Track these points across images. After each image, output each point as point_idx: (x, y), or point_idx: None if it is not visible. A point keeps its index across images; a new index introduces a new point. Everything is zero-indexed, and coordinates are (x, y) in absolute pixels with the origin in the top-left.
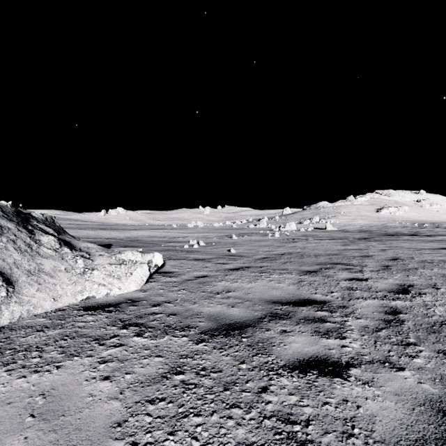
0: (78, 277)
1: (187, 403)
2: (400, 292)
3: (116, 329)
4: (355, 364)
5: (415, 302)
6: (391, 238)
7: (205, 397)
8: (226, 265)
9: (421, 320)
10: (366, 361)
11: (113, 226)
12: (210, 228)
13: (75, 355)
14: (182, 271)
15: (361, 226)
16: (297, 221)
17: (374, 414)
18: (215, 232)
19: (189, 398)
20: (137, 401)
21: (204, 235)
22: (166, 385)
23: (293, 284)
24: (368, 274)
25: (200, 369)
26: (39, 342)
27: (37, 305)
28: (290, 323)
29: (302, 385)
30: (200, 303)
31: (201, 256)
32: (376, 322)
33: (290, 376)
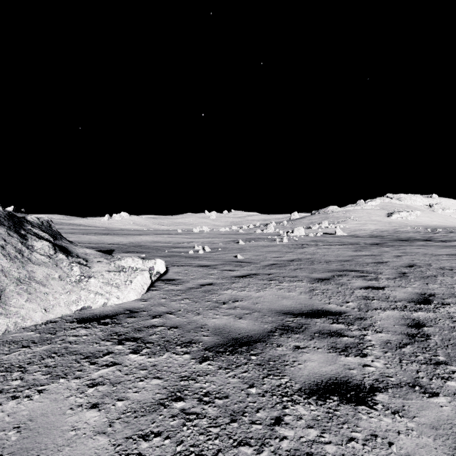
0: (73, 286)
1: (187, 439)
2: (421, 302)
3: (111, 344)
4: (380, 388)
5: (439, 314)
6: (404, 244)
7: (209, 431)
8: (233, 272)
9: (449, 334)
10: (393, 384)
11: (117, 231)
12: (216, 233)
13: (61, 377)
14: (186, 278)
15: (372, 231)
16: (305, 226)
17: (410, 454)
18: (221, 237)
19: (189, 432)
20: (128, 436)
21: (210, 241)
22: (163, 414)
23: (304, 293)
24: (384, 282)
25: (203, 394)
26: (23, 360)
27: (26, 317)
28: (304, 338)
29: (322, 414)
30: (204, 314)
31: (207, 262)
32: (399, 336)
33: (307, 403)
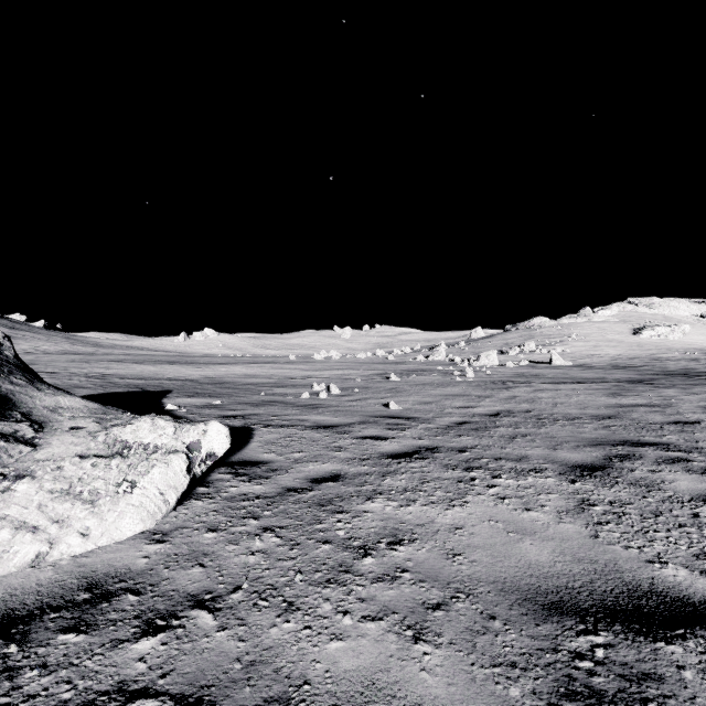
0: None
1: None
2: None
3: None
4: None
5: None
6: (692, 381)
7: None
8: (383, 442)
9: None
10: None
11: (193, 357)
12: (351, 362)
13: None
14: (284, 460)
15: (612, 358)
16: (496, 349)
17: None
18: (359, 368)
19: None
20: None
21: (340, 374)
22: None
23: (568, 515)
24: None
25: None
26: None
27: None
28: None
29: None
30: (307, 610)
31: (331, 417)
32: None
33: None
